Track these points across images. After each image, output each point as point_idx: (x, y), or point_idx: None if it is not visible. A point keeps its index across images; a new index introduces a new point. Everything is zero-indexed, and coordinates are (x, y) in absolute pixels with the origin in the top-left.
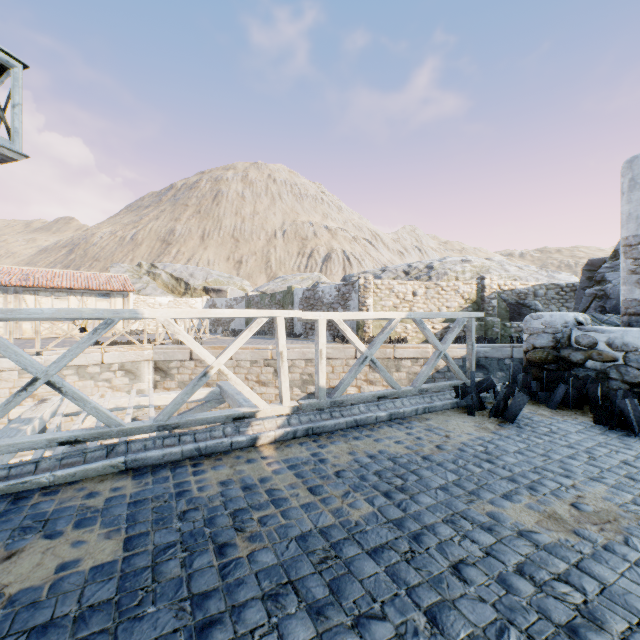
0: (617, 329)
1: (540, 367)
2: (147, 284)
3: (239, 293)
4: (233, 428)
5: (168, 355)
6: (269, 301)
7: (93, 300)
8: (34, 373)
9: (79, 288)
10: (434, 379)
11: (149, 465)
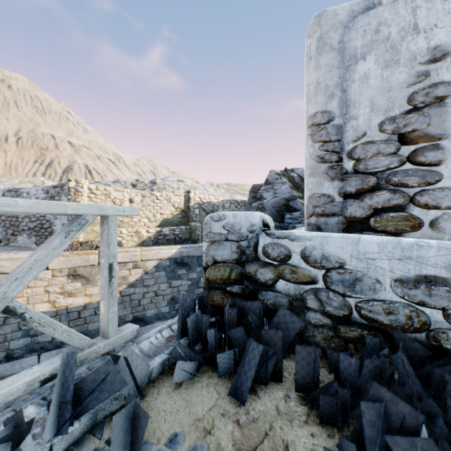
0: (314, 234)
1: (222, 290)
2: None
3: None
4: None
5: None
6: None
7: None
8: None
9: None
10: (143, 280)
11: None
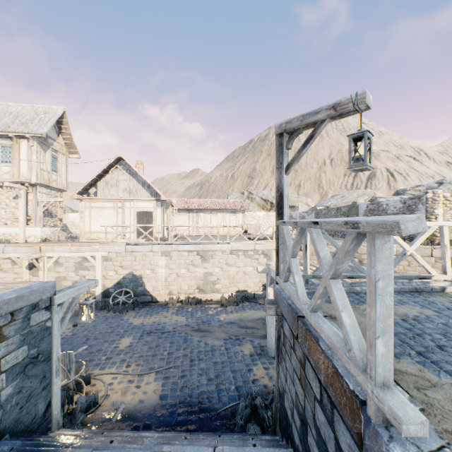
0: None
1: None
2: (248, 204)
3: (305, 207)
4: (420, 283)
5: None
6: (335, 213)
7: (228, 215)
8: (338, 248)
9: (222, 209)
10: None
11: (394, 291)
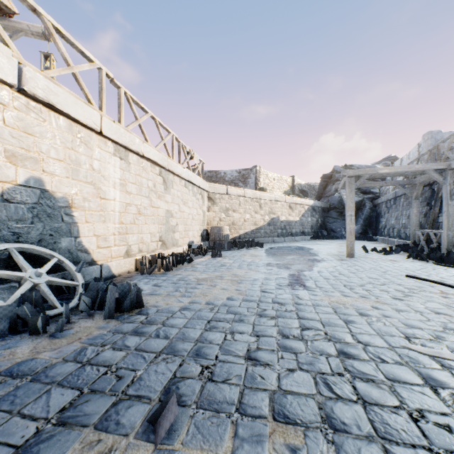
0: None
1: None
2: None
3: None
4: None
5: (216, 189)
6: None
7: None
8: None
9: None
10: (304, 214)
11: None
